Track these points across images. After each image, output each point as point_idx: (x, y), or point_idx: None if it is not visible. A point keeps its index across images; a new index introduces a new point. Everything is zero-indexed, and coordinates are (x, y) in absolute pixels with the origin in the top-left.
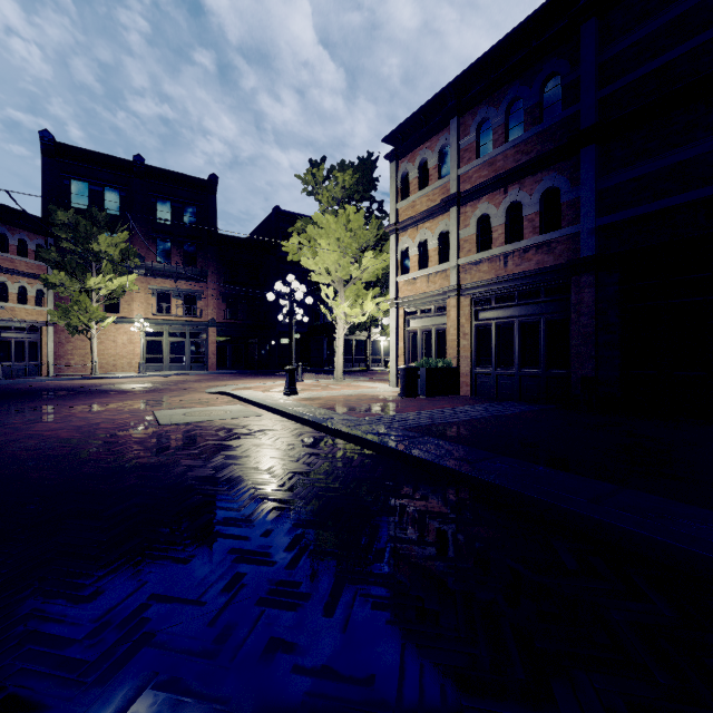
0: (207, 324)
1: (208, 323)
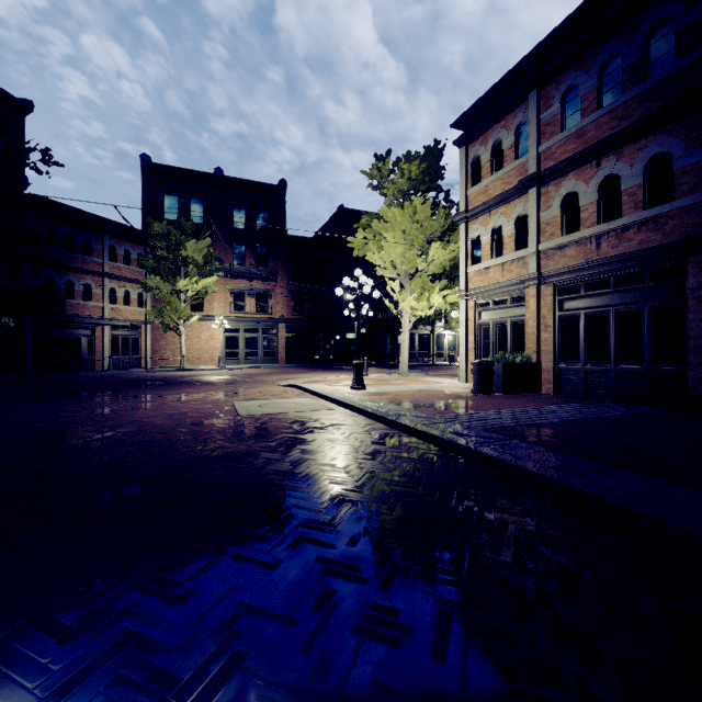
0: (277, 321)
1: (278, 320)
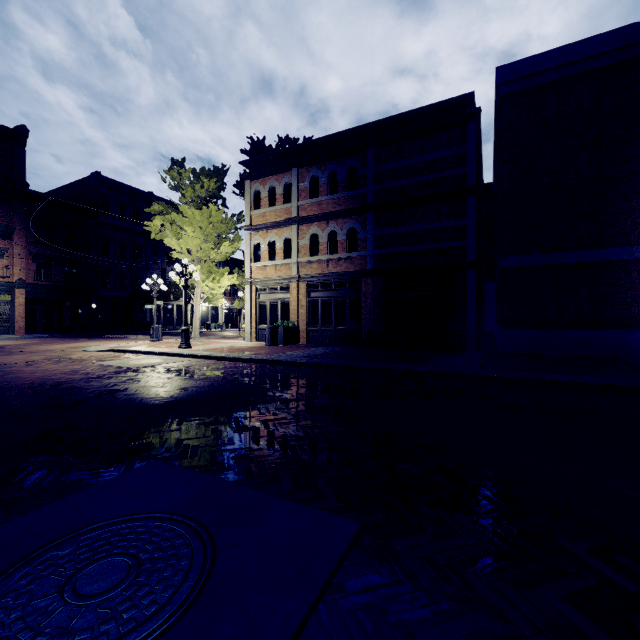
0: (14, 285)
1: (15, 284)
